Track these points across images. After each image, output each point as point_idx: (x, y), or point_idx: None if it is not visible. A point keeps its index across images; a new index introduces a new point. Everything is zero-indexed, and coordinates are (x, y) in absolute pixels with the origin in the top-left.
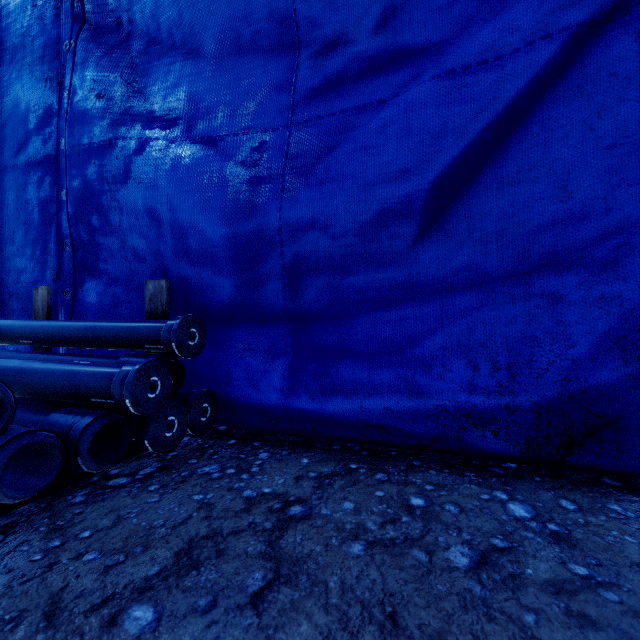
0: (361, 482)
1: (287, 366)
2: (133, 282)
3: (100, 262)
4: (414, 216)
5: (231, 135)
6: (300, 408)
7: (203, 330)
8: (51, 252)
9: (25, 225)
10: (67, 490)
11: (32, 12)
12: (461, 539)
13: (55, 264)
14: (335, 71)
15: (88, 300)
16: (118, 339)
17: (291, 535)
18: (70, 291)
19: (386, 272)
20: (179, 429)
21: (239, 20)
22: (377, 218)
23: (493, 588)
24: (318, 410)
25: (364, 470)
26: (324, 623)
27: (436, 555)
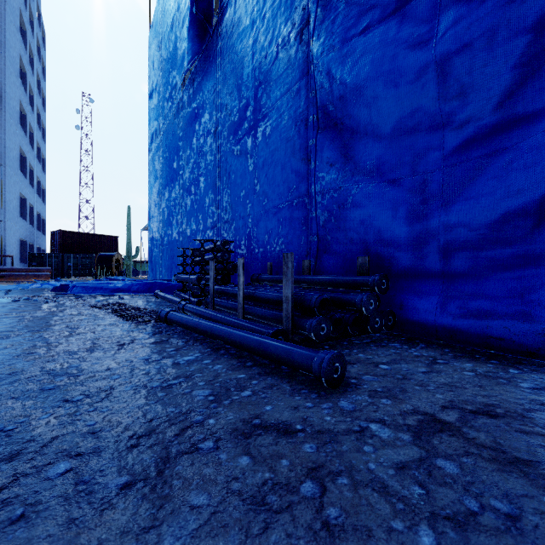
0: (480, 361)
1: (435, 301)
2: (345, 256)
3: (328, 246)
4: (522, 216)
5: (401, 178)
6: (444, 323)
7: (388, 281)
8: (304, 242)
9: (292, 230)
10: (339, 341)
11: (295, 129)
12: (531, 383)
13: (306, 248)
14: (467, 136)
15: (323, 265)
16: (347, 284)
17: (437, 365)
18: (313, 261)
19: (503, 249)
20: (380, 325)
21: (406, 118)
22: (495, 219)
23: (537, 393)
24: (455, 325)
25: (484, 358)
26: (450, 381)
27: (512, 382)
